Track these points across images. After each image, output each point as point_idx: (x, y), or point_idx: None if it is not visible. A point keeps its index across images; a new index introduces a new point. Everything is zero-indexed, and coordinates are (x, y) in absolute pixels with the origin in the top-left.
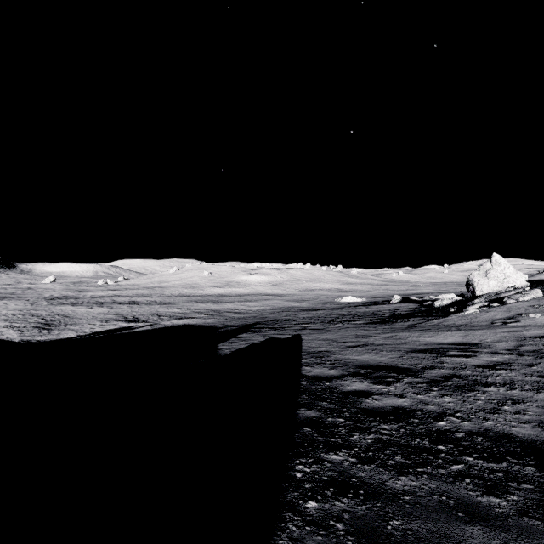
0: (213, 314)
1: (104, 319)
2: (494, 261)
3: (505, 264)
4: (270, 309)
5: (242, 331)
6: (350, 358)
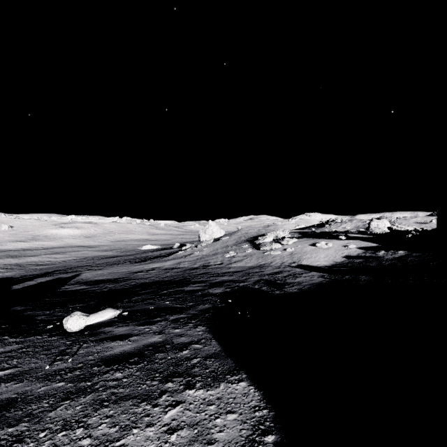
0: (13, 267)
1: None
2: (209, 224)
3: (213, 226)
4: (77, 259)
5: (38, 277)
6: (94, 279)
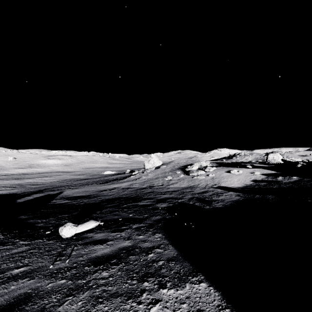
0: (16, 186)
1: None
2: (151, 157)
3: (154, 158)
4: (59, 181)
5: (34, 193)
6: (73, 196)
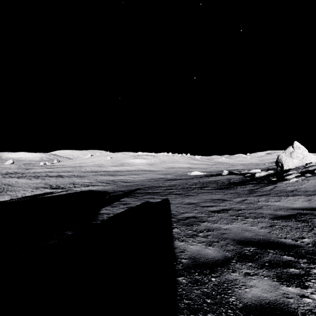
0: (110, 183)
1: (35, 187)
2: (295, 146)
3: (303, 148)
4: (147, 179)
5: (125, 196)
6: (221, 227)
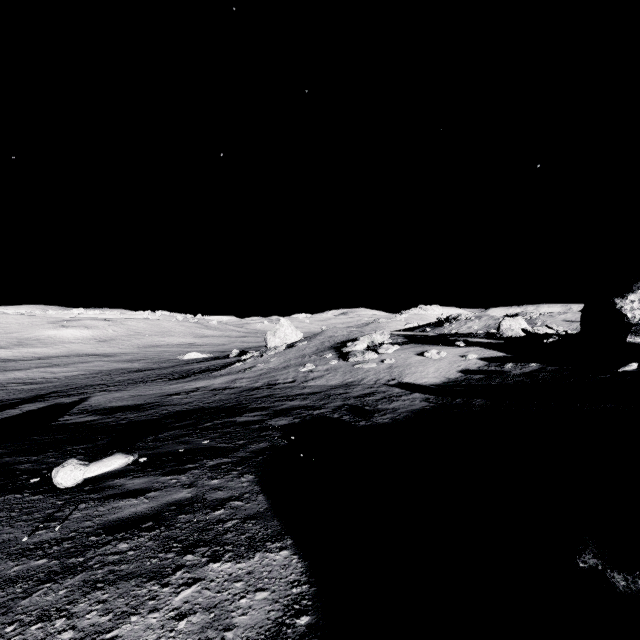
0: None
1: None
2: (280, 323)
3: (286, 326)
4: (86, 374)
5: (25, 403)
6: (108, 406)
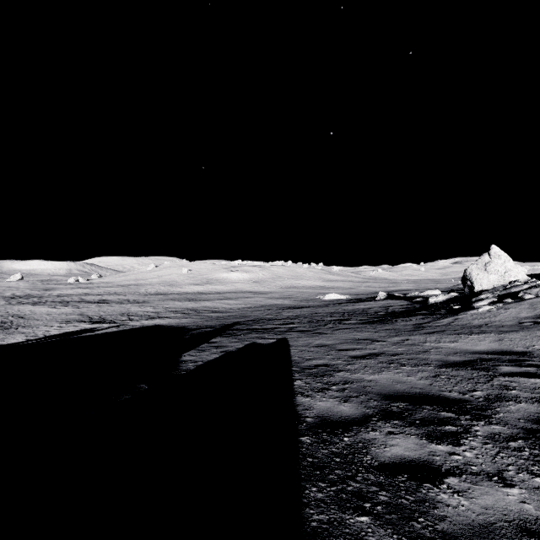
0: (190, 313)
1: (64, 319)
2: (493, 253)
3: (505, 257)
4: (251, 307)
5: (217, 334)
6: (364, 378)
